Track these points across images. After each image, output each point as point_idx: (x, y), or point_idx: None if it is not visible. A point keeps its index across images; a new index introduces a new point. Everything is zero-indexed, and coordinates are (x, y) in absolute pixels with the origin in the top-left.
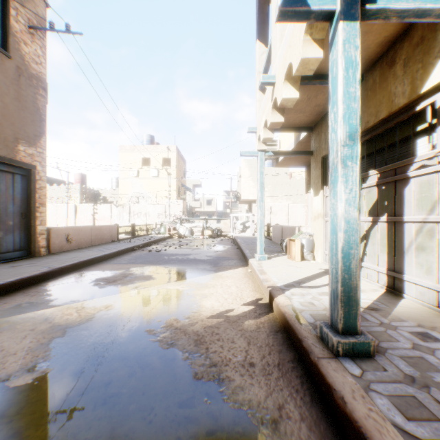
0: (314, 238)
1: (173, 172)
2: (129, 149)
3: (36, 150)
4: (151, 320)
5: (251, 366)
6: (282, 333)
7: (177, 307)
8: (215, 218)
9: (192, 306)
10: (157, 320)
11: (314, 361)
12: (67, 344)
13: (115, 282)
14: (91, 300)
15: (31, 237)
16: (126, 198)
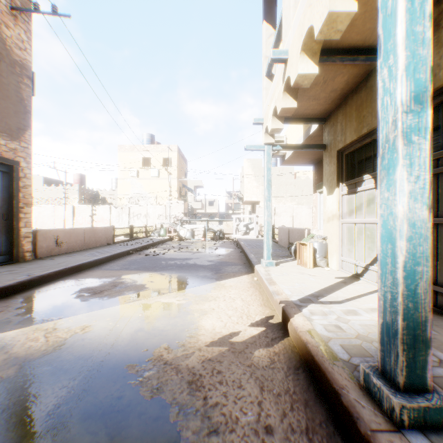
0: (328, 241)
1: (174, 172)
2: (129, 148)
3: (19, 145)
4: (135, 348)
5: (268, 433)
6: (304, 371)
7: (170, 329)
8: (217, 220)
9: (189, 327)
10: (142, 349)
11: (366, 438)
12: (16, 390)
13: (102, 293)
14: (68, 318)
15: (14, 240)
16: (125, 199)
